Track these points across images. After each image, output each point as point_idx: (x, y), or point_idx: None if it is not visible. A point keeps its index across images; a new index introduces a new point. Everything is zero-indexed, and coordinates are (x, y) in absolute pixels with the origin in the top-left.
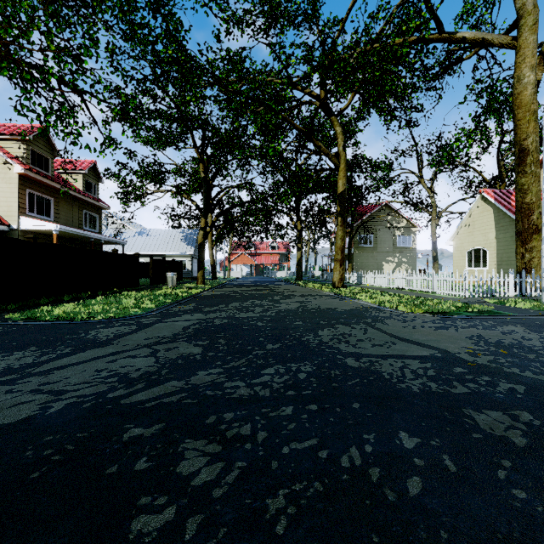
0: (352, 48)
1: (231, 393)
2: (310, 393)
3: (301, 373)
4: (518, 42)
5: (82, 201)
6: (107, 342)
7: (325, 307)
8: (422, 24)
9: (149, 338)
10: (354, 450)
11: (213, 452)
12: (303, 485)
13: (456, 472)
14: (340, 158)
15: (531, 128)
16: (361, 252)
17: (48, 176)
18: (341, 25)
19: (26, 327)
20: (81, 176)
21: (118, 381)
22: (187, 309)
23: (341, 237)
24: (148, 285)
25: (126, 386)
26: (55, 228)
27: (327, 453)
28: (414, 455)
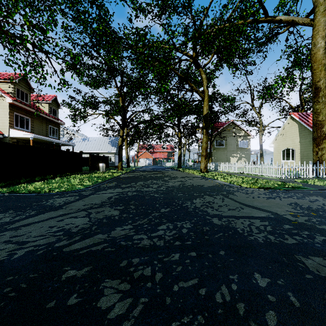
0: (212, 25)
1: (138, 244)
2: (190, 243)
3: (183, 229)
4: (314, 22)
5: (48, 119)
6: (59, 207)
7: (197, 184)
8: (254, 11)
9: (86, 205)
10: (224, 288)
11: (124, 290)
12: (189, 318)
13: (299, 307)
14: (205, 93)
15: (322, 75)
16: (217, 150)
17: (27, 104)
18: (205, 12)
19: (9, 197)
20: (47, 104)
21: (63, 234)
22: (111, 186)
23: (205, 141)
24: (88, 170)
25: (68, 238)
26: (31, 136)
27: (205, 290)
28: (267, 292)
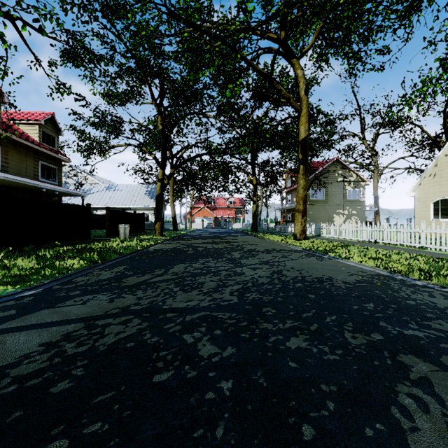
0: None
1: None
2: None
3: None
4: None
5: (38, 151)
6: None
7: (312, 275)
8: None
9: None
10: None
11: None
12: None
13: None
14: (302, 103)
15: None
16: (313, 204)
17: None
18: None
19: None
20: (37, 127)
21: None
22: (98, 281)
23: (303, 186)
24: (104, 236)
25: None
26: None
27: None
28: None
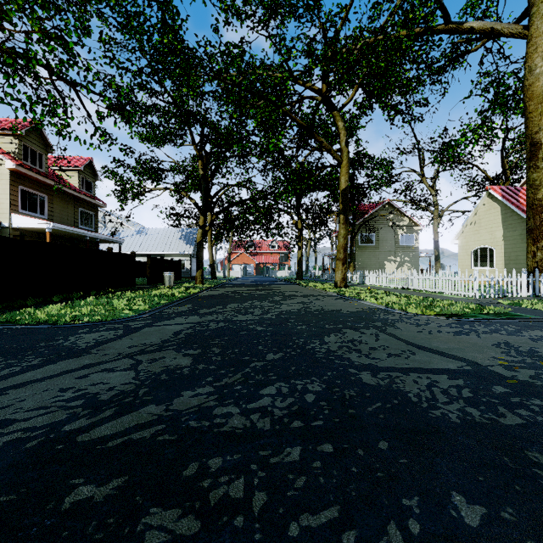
0: (356, 37)
1: (221, 425)
2: (322, 424)
3: (308, 394)
4: (530, 31)
5: (78, 198)
6: (85, 350)
7: (329, 308)
8: (427, 14)
9: (133, 346)
10: (393, 529)
11: (187, 534)
12: None
13: None
14: (342, 154)
15: None
16: (363, 251)
17: (41, 172)
18: (343, 17)
19: (1, 332)
20: (76, 173)
21: (83, 405)
22: (181, 311)
23: (343, 235)
24: (145, 284)
25: (90, 413)
26: (48, 226)
27: (355, 537)
28: (484, 541)
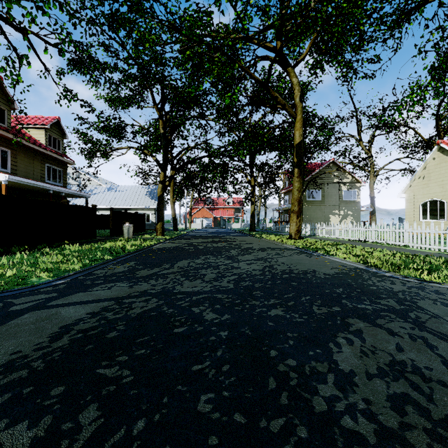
0: None
1: None
2: None
3: None
4: None
5: (45, 155)
6: None
7: (299, 268)
8: None
9: None
10: None
11: None
12: None
13: None
14: (296, 109)
15: None
16: (310, 205)
17: (2, 126)
18: None
19: None
20: (43, 131)
21: None
22: (115, 273)
23: (298, 188)
24: (108, 236)
25: None
26: (4, 178)
27: None
28: None
